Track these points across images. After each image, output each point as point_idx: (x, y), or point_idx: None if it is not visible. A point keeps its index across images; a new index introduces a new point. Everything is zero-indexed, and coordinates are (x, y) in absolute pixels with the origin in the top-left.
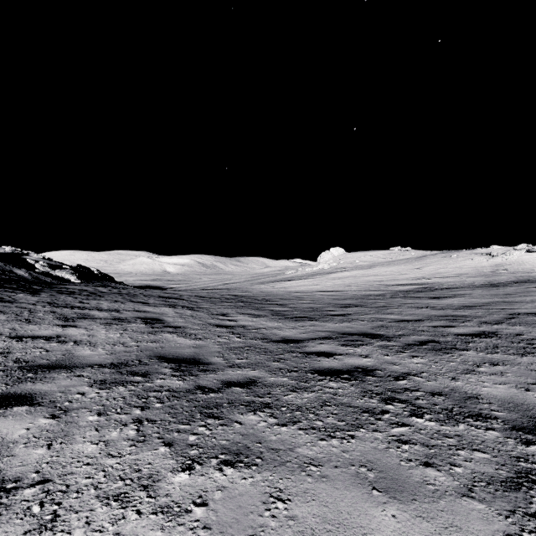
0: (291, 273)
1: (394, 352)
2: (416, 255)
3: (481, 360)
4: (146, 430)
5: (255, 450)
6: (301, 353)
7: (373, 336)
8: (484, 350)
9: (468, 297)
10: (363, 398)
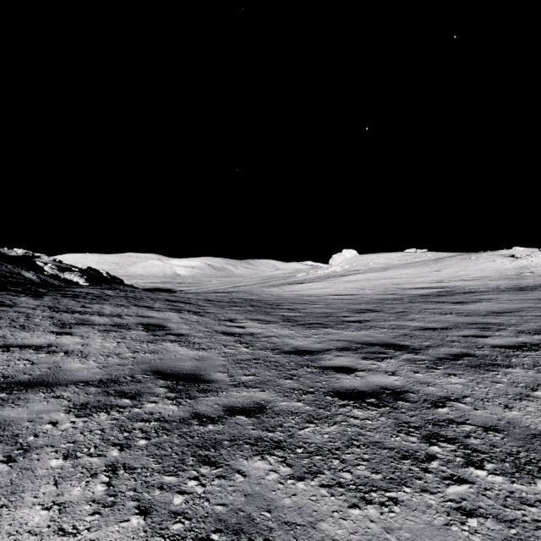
0: (302, 276)
1: (425, 368)
2: (433, 257)
3: (533, 381)
4: (119, 484)
5: (262, 524)
6: (317, 368)
7: (397, 347)
8: (533, 367)
9: (495, 302)
10: (398, 434)
